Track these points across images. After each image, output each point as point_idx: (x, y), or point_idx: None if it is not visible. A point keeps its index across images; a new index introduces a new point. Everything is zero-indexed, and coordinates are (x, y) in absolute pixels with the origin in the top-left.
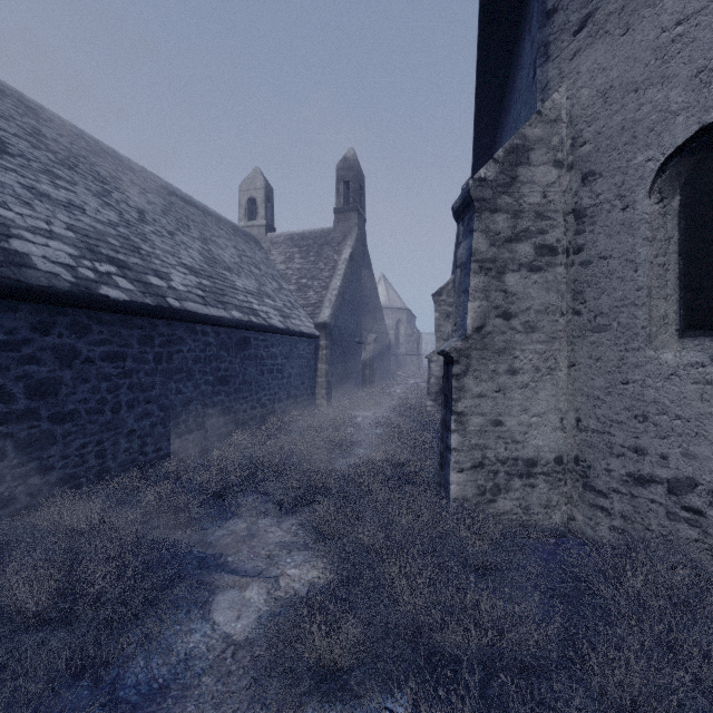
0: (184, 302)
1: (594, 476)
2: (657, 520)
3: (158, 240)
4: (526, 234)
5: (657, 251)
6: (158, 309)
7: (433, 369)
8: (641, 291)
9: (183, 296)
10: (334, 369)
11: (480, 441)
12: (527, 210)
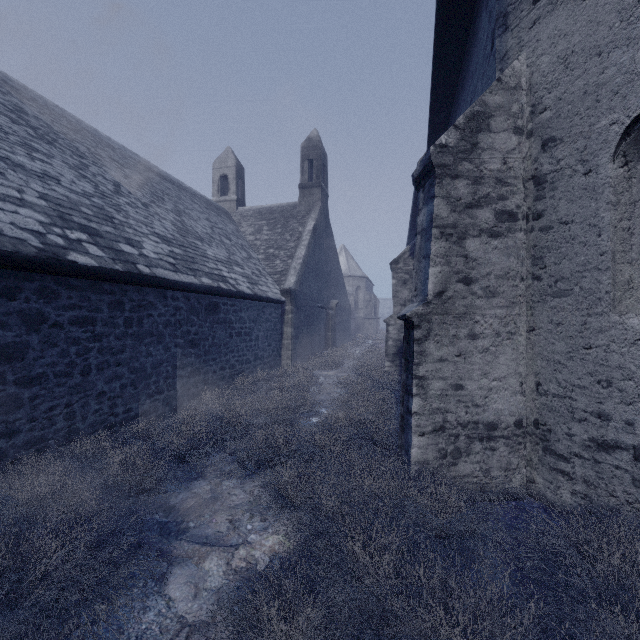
0: (154, 269)
1: (554, 440)
2: (622, 487)
3: (132, 210)
4: (486, 200)
5: (622, 215)
6: (128, 275)
7: (391, 332)
8: (604, 255)
9: (154, 263)
10: (299, 332)
11: (441, 405)
12: (487, 176)
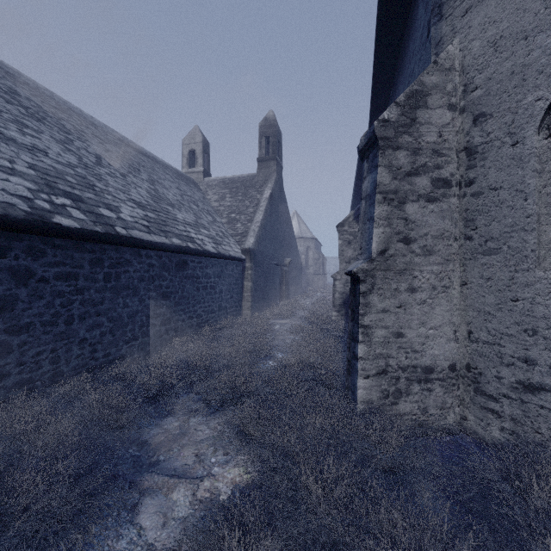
0: (130, 230)
1: (485, 382)
2: (547, 425)
3: (112, 179)
4: (424, 169)
5: (546, 181)
6: (107, 235)
7: (337, 286)
8: (530, 218)
9: (130, 226)
10: (257, 286)
11: (384, 351)
12: (425, 147)
